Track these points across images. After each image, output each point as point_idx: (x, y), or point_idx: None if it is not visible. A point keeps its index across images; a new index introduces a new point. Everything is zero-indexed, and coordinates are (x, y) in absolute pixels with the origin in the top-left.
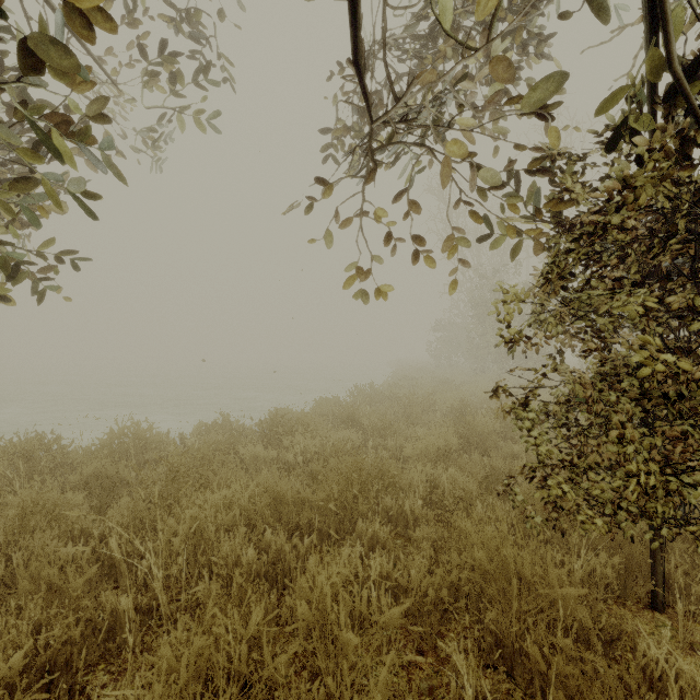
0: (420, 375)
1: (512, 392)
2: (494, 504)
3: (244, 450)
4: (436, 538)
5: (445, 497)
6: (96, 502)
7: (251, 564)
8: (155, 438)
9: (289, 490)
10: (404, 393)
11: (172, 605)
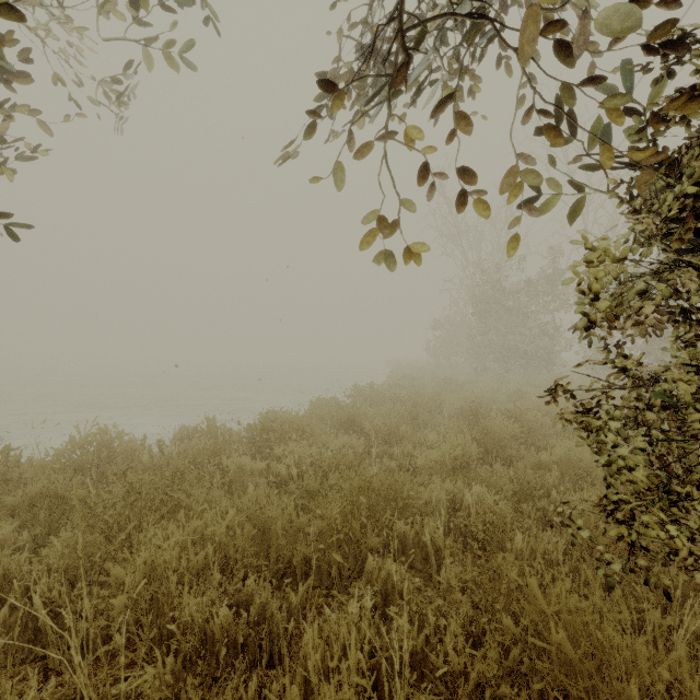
0: (420, 375)
1: (521, 392)
2: (540, 535)
3: (228, 461)
4: (475, 589)
5: (471, 521)
6: (44, 528)
7: (224, 630)
8: (125, 446)
9: (279, 518)
10: (406, 393)
11: (115, 688)
